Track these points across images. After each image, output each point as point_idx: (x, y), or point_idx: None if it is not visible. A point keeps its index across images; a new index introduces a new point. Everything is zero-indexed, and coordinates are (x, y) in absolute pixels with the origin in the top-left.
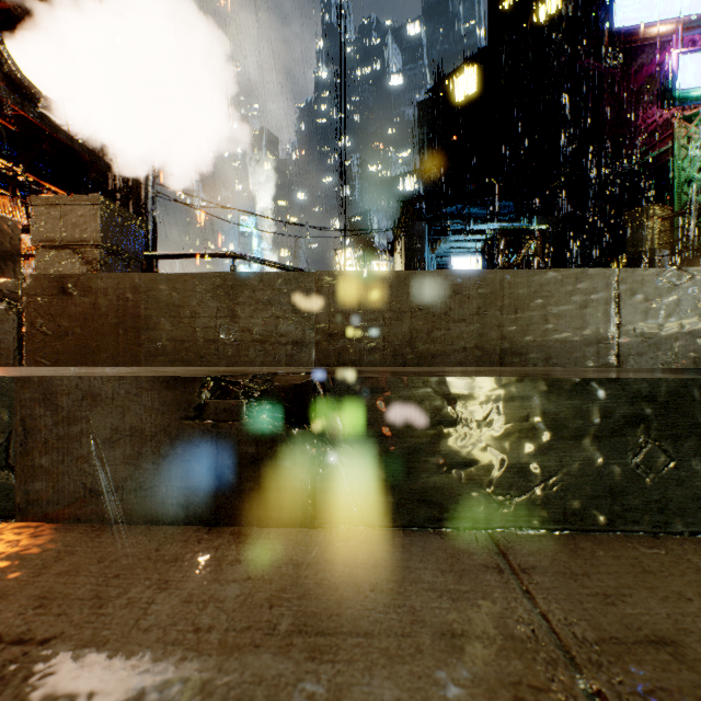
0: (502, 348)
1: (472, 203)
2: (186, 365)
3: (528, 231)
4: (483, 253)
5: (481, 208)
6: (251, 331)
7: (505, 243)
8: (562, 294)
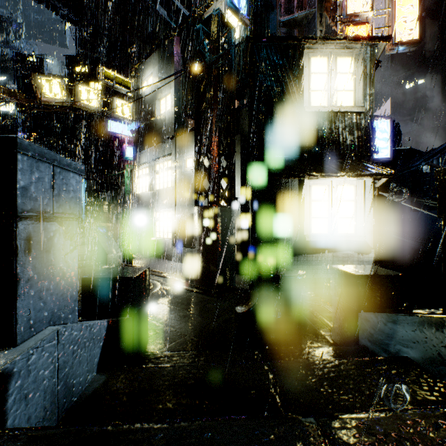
0: None
1: None
2: None
3: None
4: None
5: None
6: None
7: None
8: None
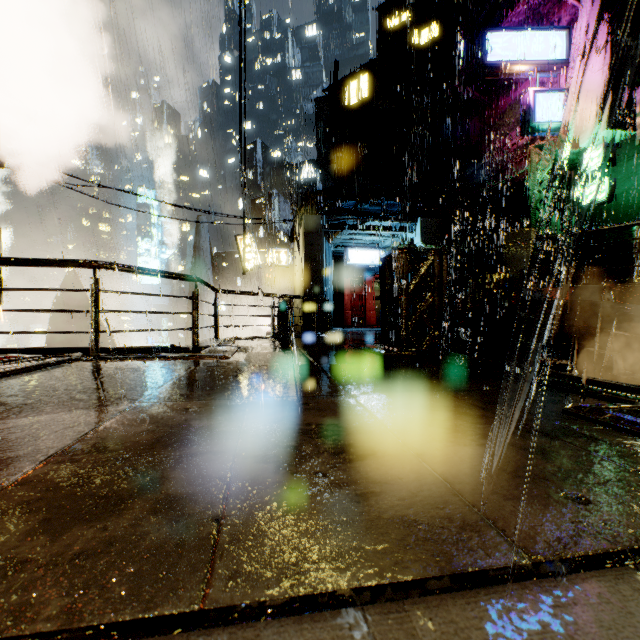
0: None
1: (366, 201)
2: None
3: (427, 250)
4: (383, 266)
5: (373, 205)
6: None
7: (405, 261)
8: None
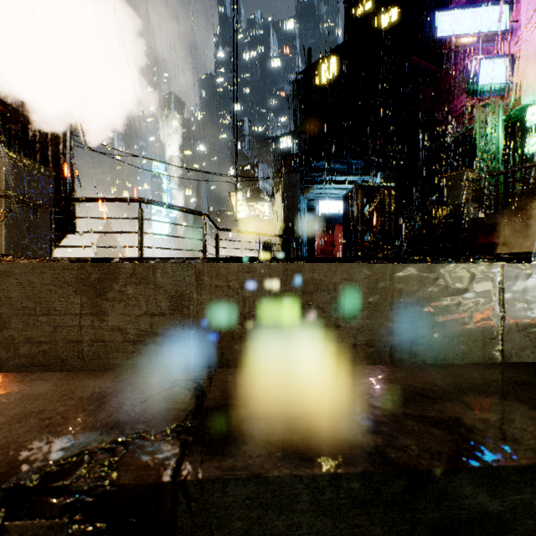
0: (392, 345)
1: (334, 160)
2: (44, 370)
3: (378, 187)
4: (344, 202)
5: (340, 164)
6: (122, 330)
7: (361, 196)
8: (450, 288)
